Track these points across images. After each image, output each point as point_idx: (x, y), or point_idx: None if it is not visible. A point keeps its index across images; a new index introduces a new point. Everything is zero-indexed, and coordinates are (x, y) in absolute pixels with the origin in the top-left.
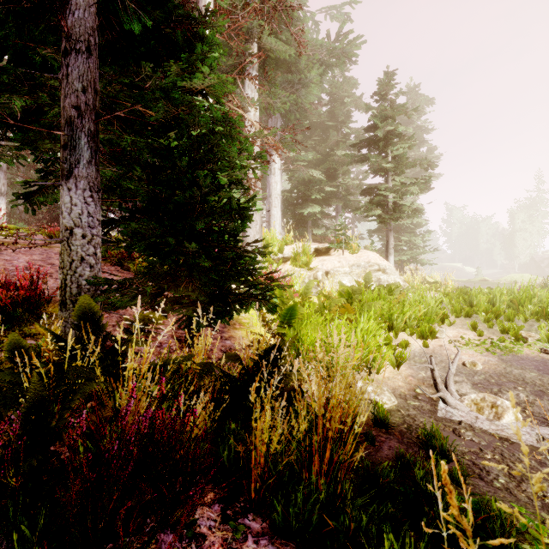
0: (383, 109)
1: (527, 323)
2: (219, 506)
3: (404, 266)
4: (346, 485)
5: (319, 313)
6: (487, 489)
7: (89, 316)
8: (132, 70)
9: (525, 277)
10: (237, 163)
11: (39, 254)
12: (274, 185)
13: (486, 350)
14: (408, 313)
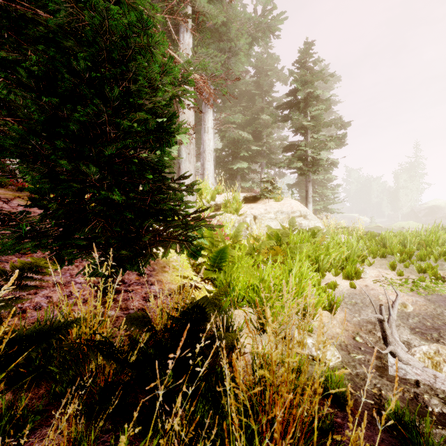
0: (304, 74)
1: (437, 263)
2: None
3: (317, 214)
4: None
5: (249, 255)
6: None
7: None
8: None
9: (410, 224)
10: (160, 88)
11: None
12: (207, 142)
13: (411, 290)
14: (333, 254)
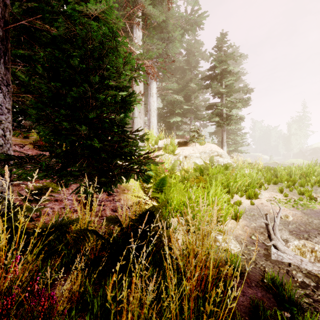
0: (220, 56)
1: (313, 188)
2: None
3: (230, 154)
4: None
5: (181, 182)
6: None
7: None
8: None
9: (298, 161)
10: (123, 73)
11: None
12: (152, 103)
13: (292, 206)
14: (239, 182)
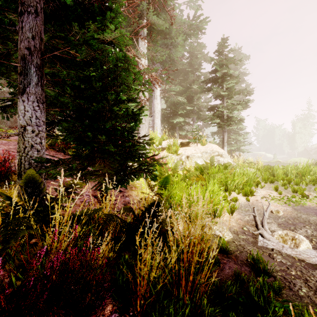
0: (221, 60)
1: (308, 186)
2: (115, 316)
3: (232, 153)
4: (204, 302)
5: (183, 180)
6: (295, 297)
7: (32, 183)
8: (66, 28)
9: (302, 159)
10: (132, 87)
11: (14, 145)
12: (156, 105)
13: (284, 203)
14: (237, 180)
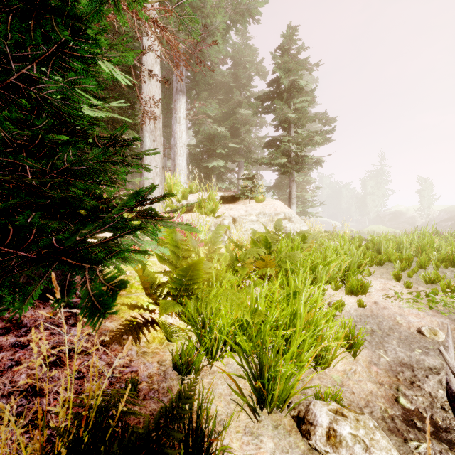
0: (287, 61)
1: (438, 270)
2: None
3: None
4: None
5: (231, 268)
6: None
7: None
8: None
9: (380, 228)
10: None
11: None
12: (179, 134)
13: (430, 307)
14: (333, 264)
